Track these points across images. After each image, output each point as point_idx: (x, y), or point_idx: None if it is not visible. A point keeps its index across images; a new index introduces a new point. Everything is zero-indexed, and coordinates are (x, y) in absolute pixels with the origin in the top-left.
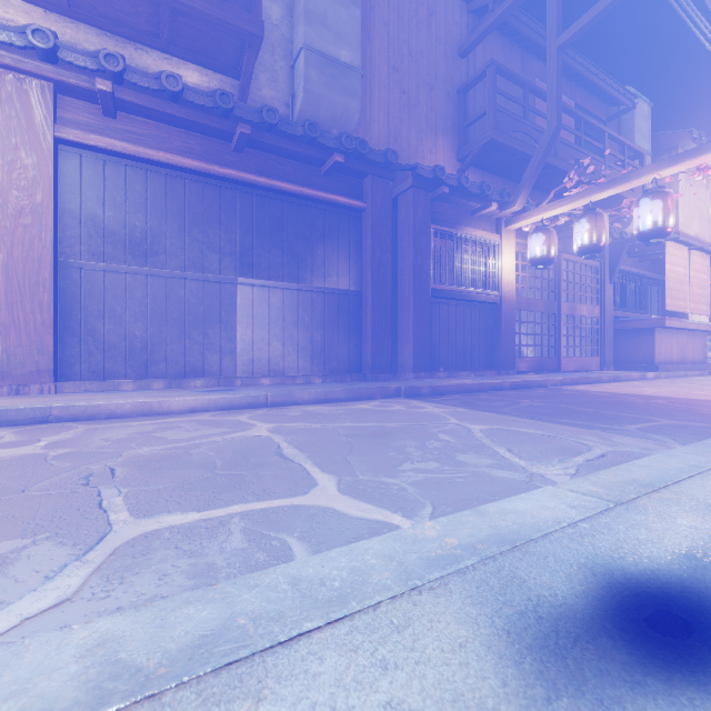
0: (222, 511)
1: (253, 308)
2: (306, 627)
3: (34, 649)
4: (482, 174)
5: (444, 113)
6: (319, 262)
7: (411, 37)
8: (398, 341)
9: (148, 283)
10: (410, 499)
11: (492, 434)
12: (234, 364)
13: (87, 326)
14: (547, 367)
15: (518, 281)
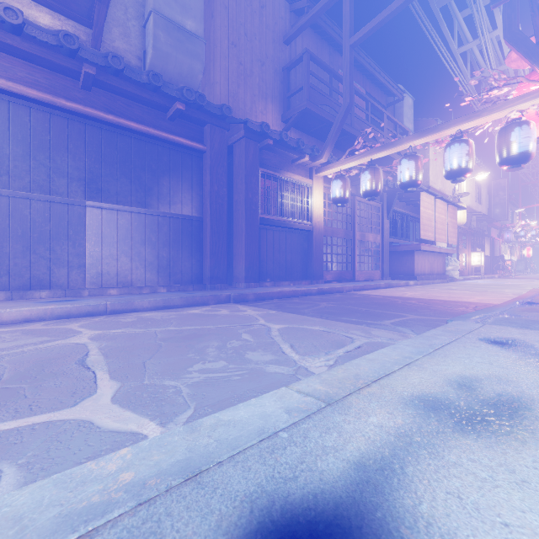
0: None
1: (102, 228)
2: None
3: None
4: (301, 134)
5: (273, 85)
6: (165, 192)
7: (247, 21)
8: (234, 258)
9: None
10: (178, 402)
11: (285, 332)
12: (83, 277)
13: None
14: (345, 277)
15: (325, 215)
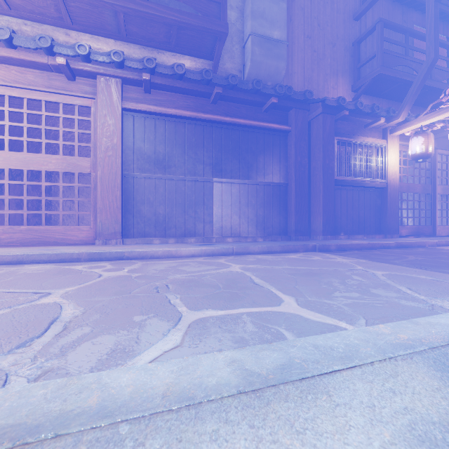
0: (235, 311)
1: (222, 196)
2: (335, 368)
3: (204, 359)
4: (371, 99)
5: (343, 61)
6: (261, 166)
7: (319, 13)
8: (311, 215)
9: (166, 184)
10: (347, 313)
11: (392, 278)
12: (211, 229)
13: (136, 208)
14: (423, 232)
15: (400, 171)
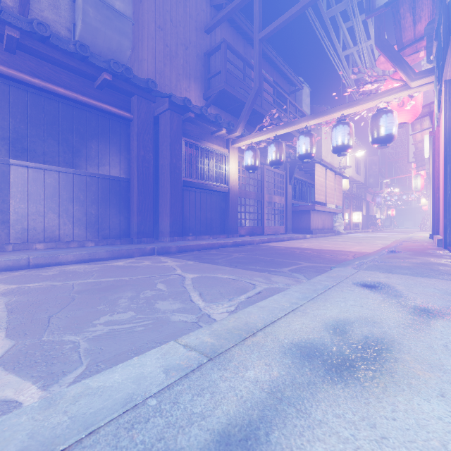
0: None
1: (28, 186)
2: None
3: None
4: (220, 111)
5: (195, 67)
6: (93, 154)
7: (172, 9)
8: (160, 215)
9: None
10: (71, 360)
11: (197, 281)
12: (7, 233)
13: None
14: (256, 232)
15: (240, 180)
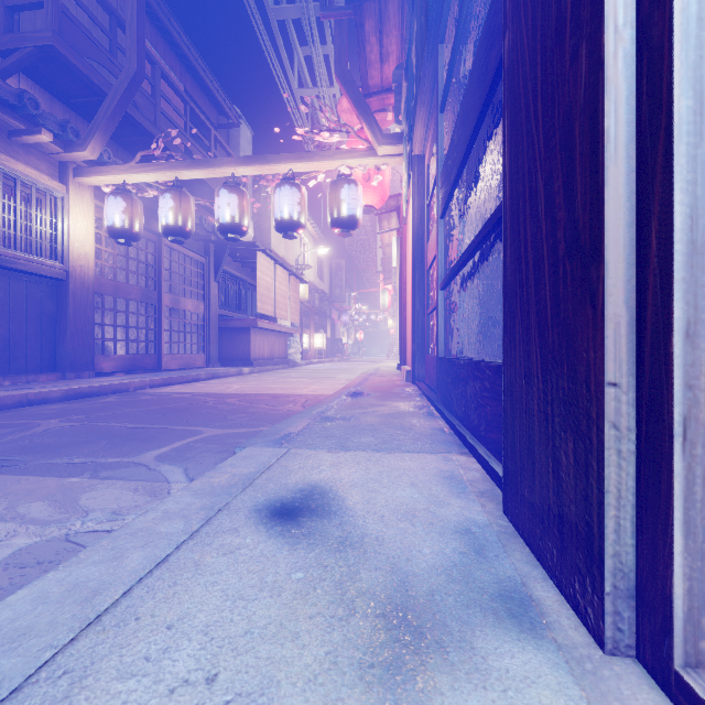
0: None
1: None
2: None
3: None
4: (50, 99)
5: None
6: None
7: None
8: None
9: None
10: None
11: None
12: None
13: None
14: (144, 365)
15: (101, 257)
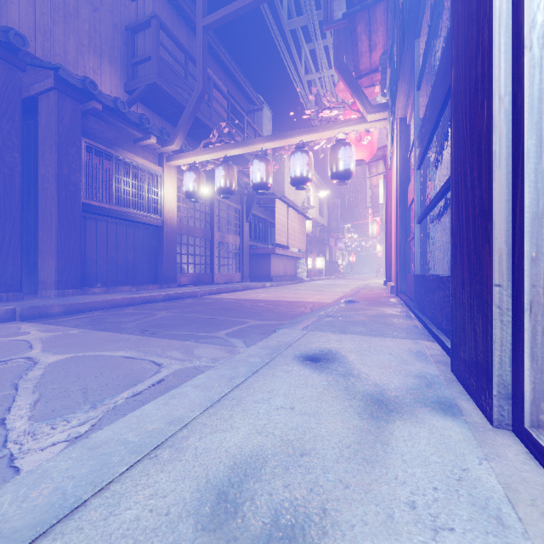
0: None
1: None
2: None
3: None
4: (152, 114)
5: (111, 41)
6: None
7: None
8: (39, 255)
9: None
10: None
11: (57, 369)
12: None
13: None
14: (204, 280)
15: (180, 210)
